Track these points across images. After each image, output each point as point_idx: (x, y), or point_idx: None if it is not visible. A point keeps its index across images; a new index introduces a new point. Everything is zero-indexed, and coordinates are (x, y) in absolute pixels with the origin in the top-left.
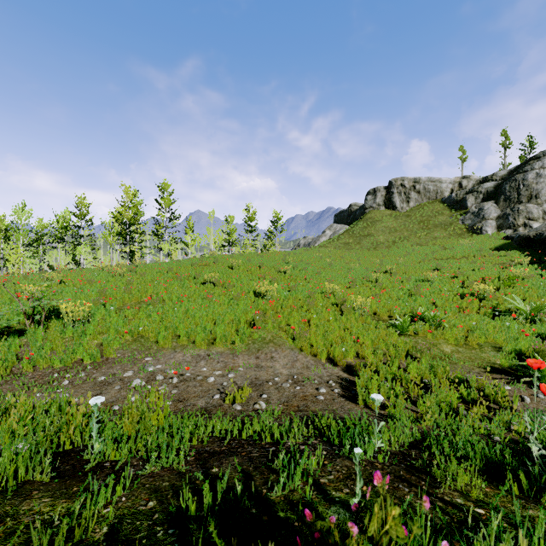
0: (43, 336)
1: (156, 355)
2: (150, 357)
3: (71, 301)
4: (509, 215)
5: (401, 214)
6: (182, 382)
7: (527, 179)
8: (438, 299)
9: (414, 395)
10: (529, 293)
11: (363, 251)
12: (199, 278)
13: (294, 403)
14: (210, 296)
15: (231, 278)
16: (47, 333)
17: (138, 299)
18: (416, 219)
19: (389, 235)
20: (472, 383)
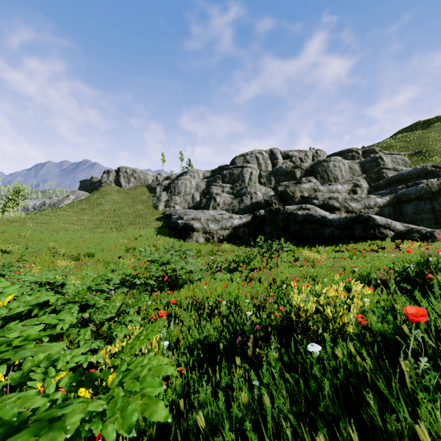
0: None
1: None
2: None
3: None
4: (169, 201)
5: (123, 191)
6: None
7: (179, 184)
8: (105, 247)
9: None
10: (139, 242)
11: (93, 215)
12: None
13: None
14: None
15: None
16: None
17: None
18: (131, 196)
19: (113, 205)
20: None
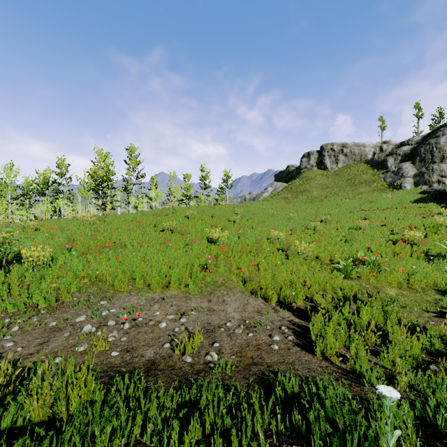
0: (4, 280)
1: (111, 298)
2: (105, 301)
3: (33, 246)
4: (425, 173)
5: (331, 173)
6: (133, 328)
7: (439, 143)
8: (373, 245)
9: (371, 343)
10: None
11: (299, 204)
12: (159, 226)
13: (248, 353)
14: (167, 242)
15: (187, 226)
16: (8, 277)
17: (103, 244)
18: (344, 177)
19: (321, 191)
20: (430, 331)
